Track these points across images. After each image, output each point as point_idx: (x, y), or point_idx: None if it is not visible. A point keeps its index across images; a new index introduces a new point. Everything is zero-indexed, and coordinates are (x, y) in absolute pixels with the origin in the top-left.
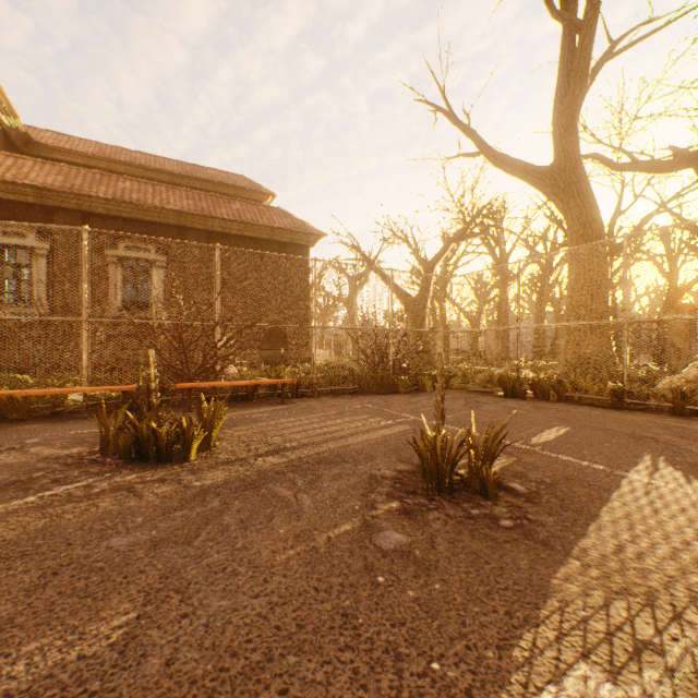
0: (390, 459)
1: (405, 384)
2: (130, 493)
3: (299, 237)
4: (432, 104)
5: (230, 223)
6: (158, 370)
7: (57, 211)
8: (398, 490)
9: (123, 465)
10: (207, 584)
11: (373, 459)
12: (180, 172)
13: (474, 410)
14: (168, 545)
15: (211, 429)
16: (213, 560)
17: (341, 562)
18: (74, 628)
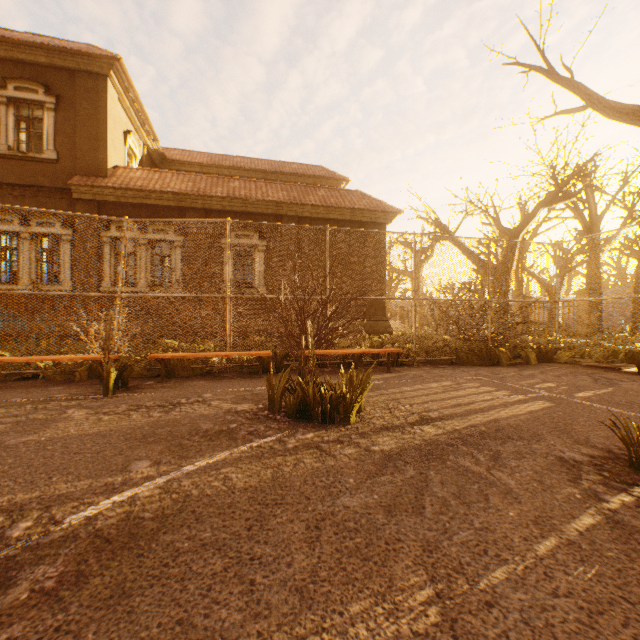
0: (564, 440)
1: (506, 356)
2: (321, 452)
3: (377, 215)
4: (525, 64)
5: (317, 208)
6: (283, 338)
7: (188, 210)
8: (611, 479)
9: (294, 423)
10: (481, 567)
11: (543, 438)
12: (270, 169)
13: (614, 388)
14: (401, 513)
15: (358, 394)
16: (462, 538)
17: (626, 567)
18: (382, 595)
